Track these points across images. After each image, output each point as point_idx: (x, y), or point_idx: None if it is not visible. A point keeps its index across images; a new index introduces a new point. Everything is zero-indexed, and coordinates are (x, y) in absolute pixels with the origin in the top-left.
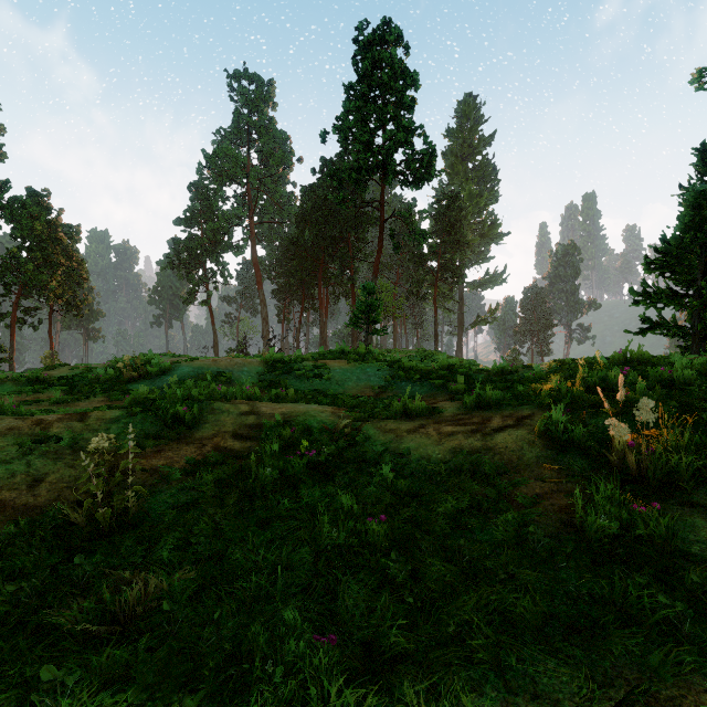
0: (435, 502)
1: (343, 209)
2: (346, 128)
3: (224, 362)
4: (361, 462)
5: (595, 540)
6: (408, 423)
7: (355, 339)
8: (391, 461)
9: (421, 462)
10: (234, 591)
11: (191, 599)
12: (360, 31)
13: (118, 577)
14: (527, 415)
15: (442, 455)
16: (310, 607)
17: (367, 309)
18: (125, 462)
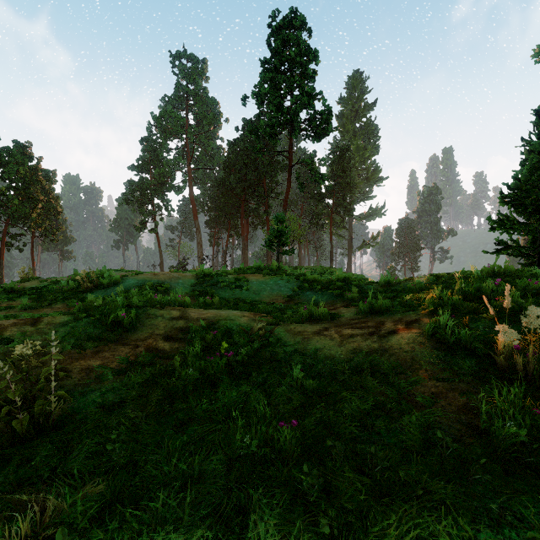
0: (341, 401)
1: (259, 158)
2: (262, 94)
3: (163, 276)
4: (274, 361)
5: (504, 447)
6: (313, 326)
7: (269, 259)
8: (300, 360)
9: (326, 361)
10: (138, 513)
11: (96, 518)
12: (273, 18)
13: (15, 498)
14: (415, 320)
15: (344, 355)
16: (218, 533)
17: (278, 234)
18: (47, 368)
